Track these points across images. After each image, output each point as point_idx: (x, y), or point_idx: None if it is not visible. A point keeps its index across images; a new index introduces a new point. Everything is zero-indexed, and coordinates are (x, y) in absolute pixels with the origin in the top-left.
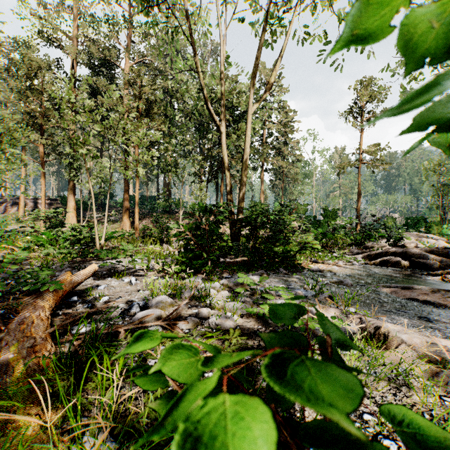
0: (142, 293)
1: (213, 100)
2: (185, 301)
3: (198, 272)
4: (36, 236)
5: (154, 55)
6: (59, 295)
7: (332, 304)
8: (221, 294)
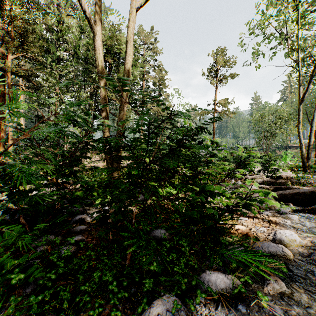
0: None
1: None
2: None
3: None
4: None
5: None
6: None
7: None
8: None
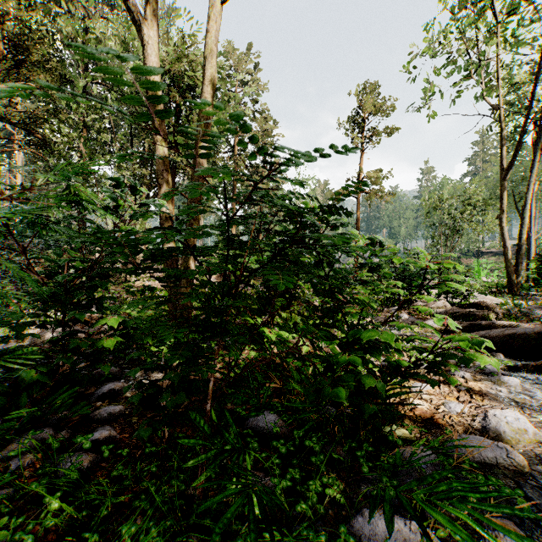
0: None
1: None
2: None
3: None
4: None
5: None
6: None
7: None
8: None
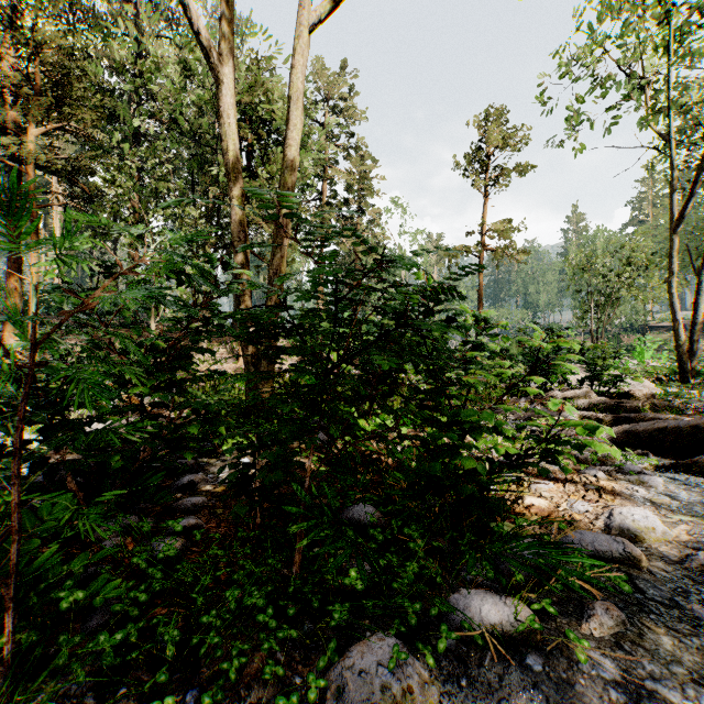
0: None
1: None
2: None
3: None
4: None
5: None
6: None
7: None
8: None
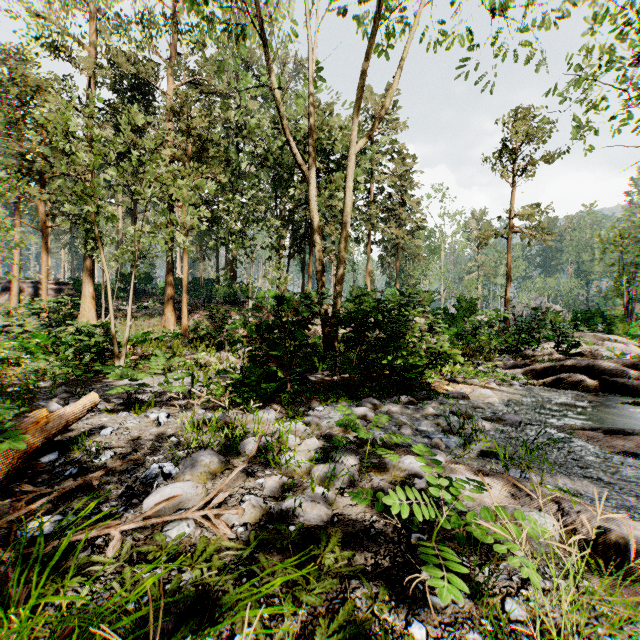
0: (173, 442)
1: (297, 139)
2: (242, 465)
3: (271, 400)
4: (20, 341)
5: (210, 72)
6: (23, 452)
7: (494, 463)
8: (307, 444)
